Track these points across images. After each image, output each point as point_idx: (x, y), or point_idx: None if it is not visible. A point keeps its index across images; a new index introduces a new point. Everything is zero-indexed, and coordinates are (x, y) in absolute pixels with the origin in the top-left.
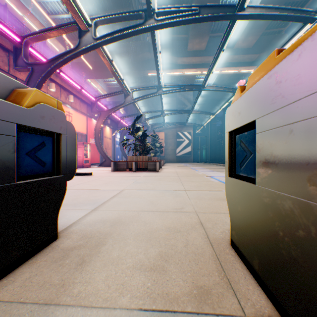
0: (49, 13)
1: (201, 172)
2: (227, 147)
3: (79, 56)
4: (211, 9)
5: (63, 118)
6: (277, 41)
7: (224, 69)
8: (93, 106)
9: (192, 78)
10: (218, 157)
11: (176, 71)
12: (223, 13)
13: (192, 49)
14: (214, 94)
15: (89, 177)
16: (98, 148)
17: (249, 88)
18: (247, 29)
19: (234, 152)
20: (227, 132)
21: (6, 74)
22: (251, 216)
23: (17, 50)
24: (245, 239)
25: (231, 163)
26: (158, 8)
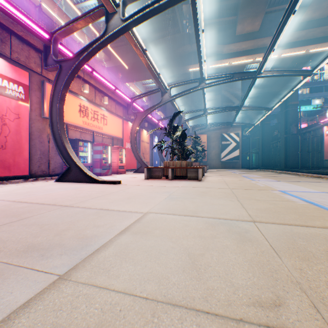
0: None
1: (261, 183)
2: None
3: (106, 45)
4: None
5: None
6: None
7: (285, 52)
8: (129, 108)
9: (241, 69)
10: (273, 162)
11: (220, 62)
12: None
13: (241, 33)
14: (269, 87)
15: (115, 187)
16: (134, 153)
17: None
18: None
19: None
20: None
21: (39, 76)
22: None
23: (47, 49)
24: None
25: None
26: None
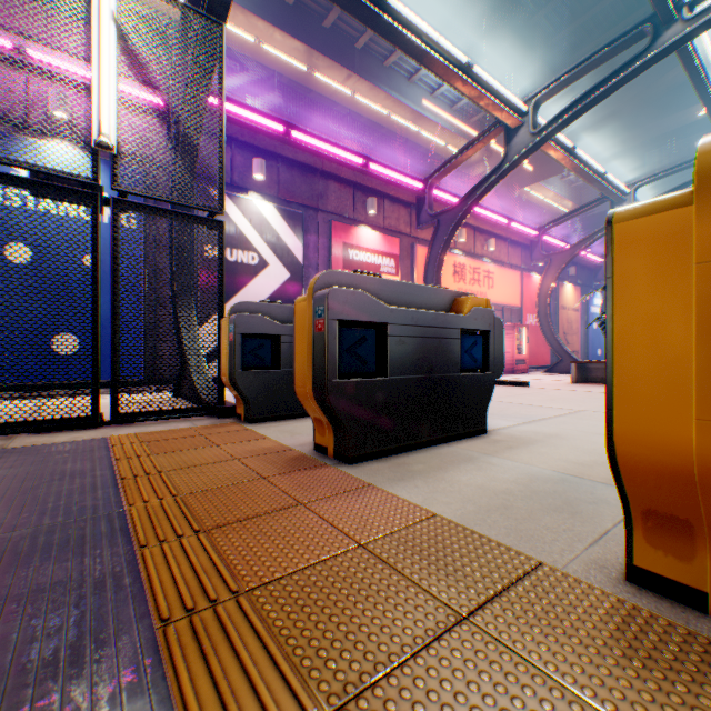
0: (454, 101)
1: None
2: None
3: (504, 177)
4: None
5: (491, 315)
6: None
7: None
8: (533, 247)
9: None
10: None
11: None
12: None
13: None
14: None
15: (522, 389)
16: (544, 334)
17: None
18: None
19: None
20: None
21: (406, 238)
22: None
23: (419, 201)
24: None
25: None
26: None
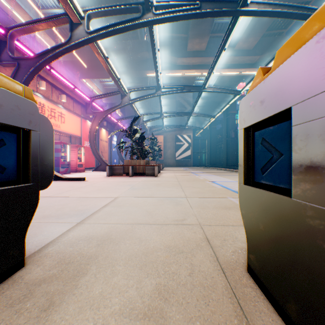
0: (40, 7)
1: (202, 177)
2: (241, 147)
3: (70, 51)
4: (213, 4)
5: (34, 110)
6: (278, 43)
7: (225, 71)
8: (88, 106)
9: (192, 80)
10: (218, 161)
11: (175, 72)
12: (225, 8)
13: (192, 50)
14: (214, 97)
15: (81, 183)
16: (93, 151)
17: (278, 66)
18: (248, 30)
19: (252, 154)
20: (241, 129)
21: None
22: (283, 240)
23: (1, 43)
24: (272, 270)
25: (247, 168)
26: (157, 1)
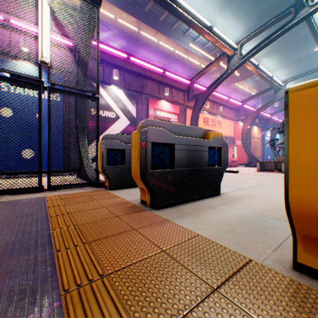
0: (203, 44)
1: None
2: None
3: (226, 78)
4: None
5: (222, 140)
6: None
7: None
8: (239, 110)
9: None
10: None
11: None
12: None
13: None
14: None
15: (235, 174)
16: (244, 149)
17: None
18: None
19: None
20: None
21: (182, 106)
22: None
23: (188, 89)
24: None
25: None
26: None
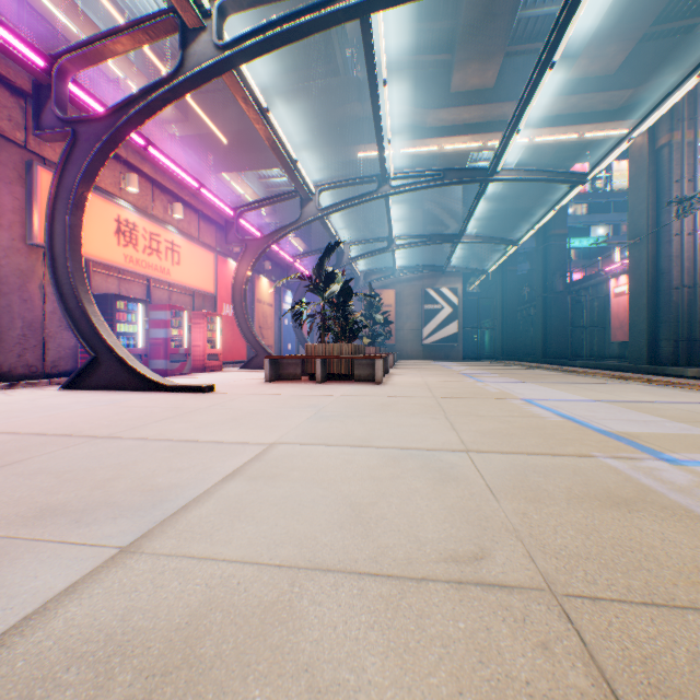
0: None
1: (494, 386)
2: None
3: (182, 96)
4: None
5: None
6: (683, 52)
7: (542, 133)
8: (230, 228)
9: (462, 160)
10: (522, 346)
11: (422, 144)
12: None
13: (462, 88)
14: (514, 199)
15: (202, 398)
16: (241, 326)
17: None
18: (604, 25)
19: None
20: None
21: (19, 149)
22: None
23: (41, 91)
24: None
25: None
26: None
